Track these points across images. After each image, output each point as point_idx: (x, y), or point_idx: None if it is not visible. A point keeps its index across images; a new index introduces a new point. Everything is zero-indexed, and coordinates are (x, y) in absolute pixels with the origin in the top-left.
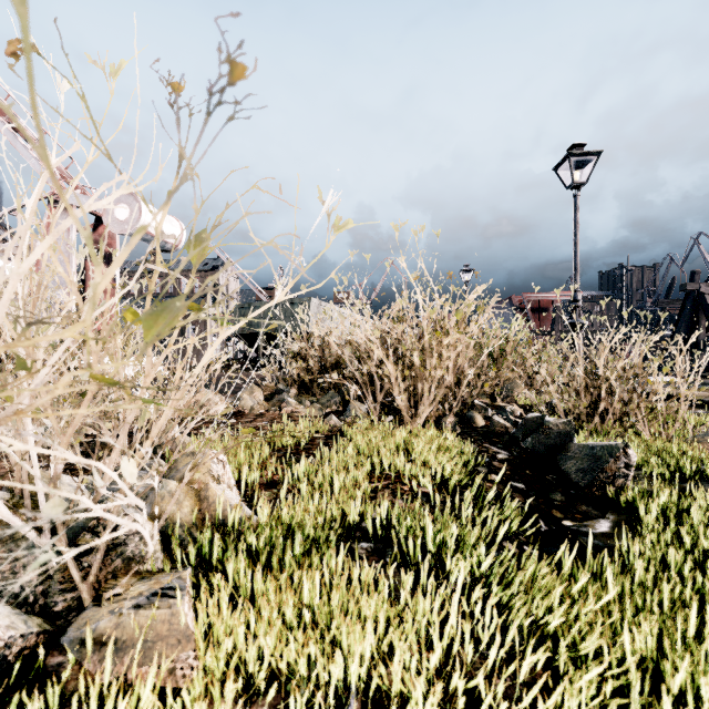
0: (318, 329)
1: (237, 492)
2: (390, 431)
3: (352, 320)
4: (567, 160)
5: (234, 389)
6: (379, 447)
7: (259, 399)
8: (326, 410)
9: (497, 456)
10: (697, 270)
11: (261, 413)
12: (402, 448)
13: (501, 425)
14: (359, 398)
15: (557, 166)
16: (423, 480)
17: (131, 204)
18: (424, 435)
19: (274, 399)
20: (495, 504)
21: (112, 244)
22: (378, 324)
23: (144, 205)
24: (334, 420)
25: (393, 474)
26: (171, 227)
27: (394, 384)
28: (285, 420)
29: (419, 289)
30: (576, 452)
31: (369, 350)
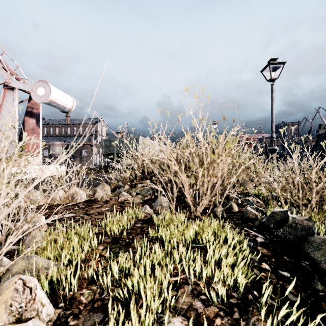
0: (140, 152)
1: (50, 307)
2: (185, 224)
3: (159, 147)
4: (268, 66)
5: (97, 183)
6: (178, 243)
7: (107, 191)
8: (144, 198)
9: (257, 240)
10: (322, 124)
11: (107, 200)
12: (194, 237)
13: (252, 213)
14: (163, 189)
15: (263, 70)
16: (219, 285)
17: (45, 87)
18: (210, 230)
19: (115, 191)
20: (275, 298)
21: (38, 108)
22: (174, 149)
23: (52, 88)
24: (147, 209)
25: (193, 279)
26: (67, 100)
27: (186, 189)
28: (114, 213)
29: (200, 128)
30: (322, 244)
31: (169, 164)
